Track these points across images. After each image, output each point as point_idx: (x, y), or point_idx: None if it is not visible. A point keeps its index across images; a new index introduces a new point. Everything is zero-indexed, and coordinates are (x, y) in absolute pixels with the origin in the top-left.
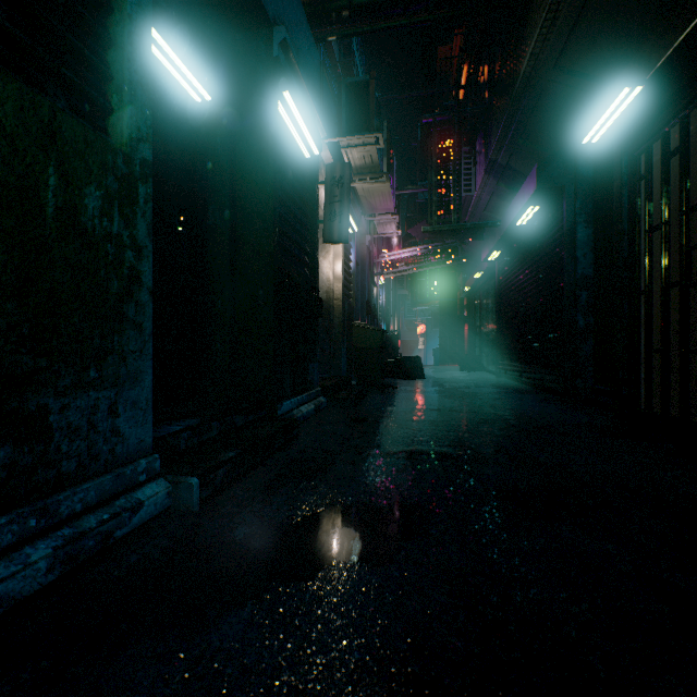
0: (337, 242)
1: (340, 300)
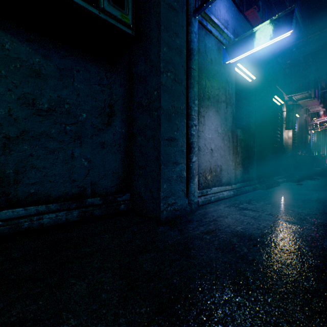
0: (290, 129)
1: (290, 145)
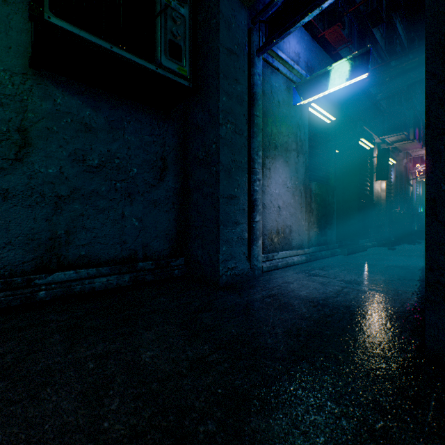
0: (382, 180)
1: (384, 200)
